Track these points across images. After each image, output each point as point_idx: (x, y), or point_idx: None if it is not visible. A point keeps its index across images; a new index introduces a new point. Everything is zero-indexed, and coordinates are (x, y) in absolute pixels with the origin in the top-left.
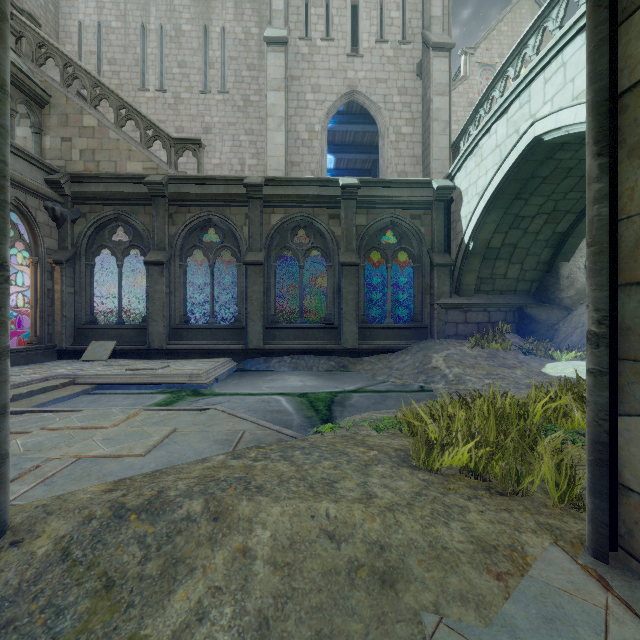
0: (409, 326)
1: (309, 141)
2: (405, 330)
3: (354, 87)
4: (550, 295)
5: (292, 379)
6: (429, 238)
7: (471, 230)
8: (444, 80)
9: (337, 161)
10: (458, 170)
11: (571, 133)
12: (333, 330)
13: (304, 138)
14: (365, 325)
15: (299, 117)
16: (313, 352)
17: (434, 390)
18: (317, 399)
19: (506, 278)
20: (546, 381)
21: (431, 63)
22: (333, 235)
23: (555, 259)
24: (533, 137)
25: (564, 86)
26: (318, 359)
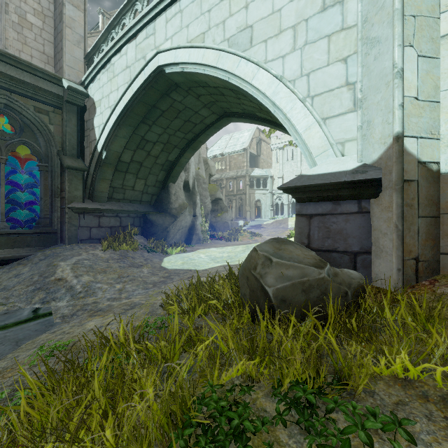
0: (33, 231)
1: None
2: (27, 236)
3: None
4: (164, 206)
5: None
6: (60, 139)
7: (104, 140)
8: None
9: None
10: (92, 80)
11: (185, 72)
12: None
13: None
14: None
15: None
16: None
17: (53, 312)
18: None
19: (134, 190)
20: (167, 276)
21: None
22: None
23: (167, 180)
24: (158, 65)
25: (181, 29)
26: None
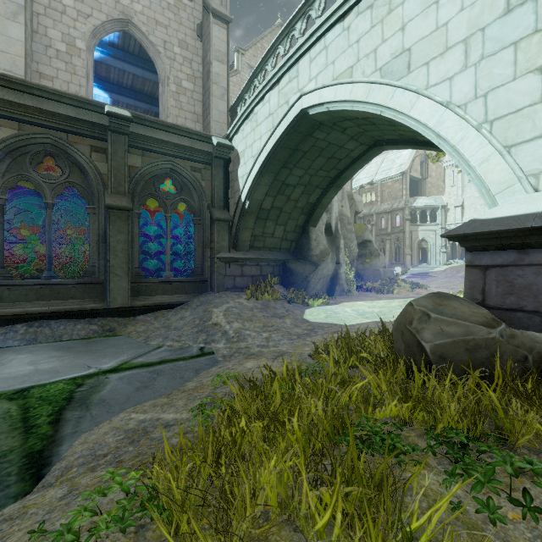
0: (190, 280)
1: (67, 55)
2: (185, 284)
3: (129, 17)
4: (304, 253)
5: (17, 361)
6: (209, 193)
7: (247, 190)
8: (223, 49)
9: (114, 103)
10: (236, 132)
11: (331, 111)
12: (97, 286)
13: (60, 49)
14: (140, 279)
15: (52, 20)
16: (66, 315)
17: (215, 352)
18: (43, 399)
19: (274, 237)
20: (310, 328)
21: (211, 27)
22: (97, 172)
23: (307, 224)
24: (301, 109)
25: (326, 67)
26: (73, 324)
